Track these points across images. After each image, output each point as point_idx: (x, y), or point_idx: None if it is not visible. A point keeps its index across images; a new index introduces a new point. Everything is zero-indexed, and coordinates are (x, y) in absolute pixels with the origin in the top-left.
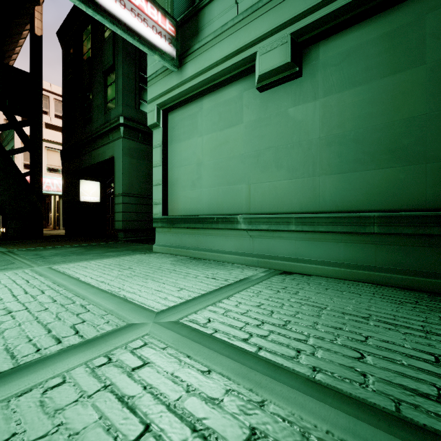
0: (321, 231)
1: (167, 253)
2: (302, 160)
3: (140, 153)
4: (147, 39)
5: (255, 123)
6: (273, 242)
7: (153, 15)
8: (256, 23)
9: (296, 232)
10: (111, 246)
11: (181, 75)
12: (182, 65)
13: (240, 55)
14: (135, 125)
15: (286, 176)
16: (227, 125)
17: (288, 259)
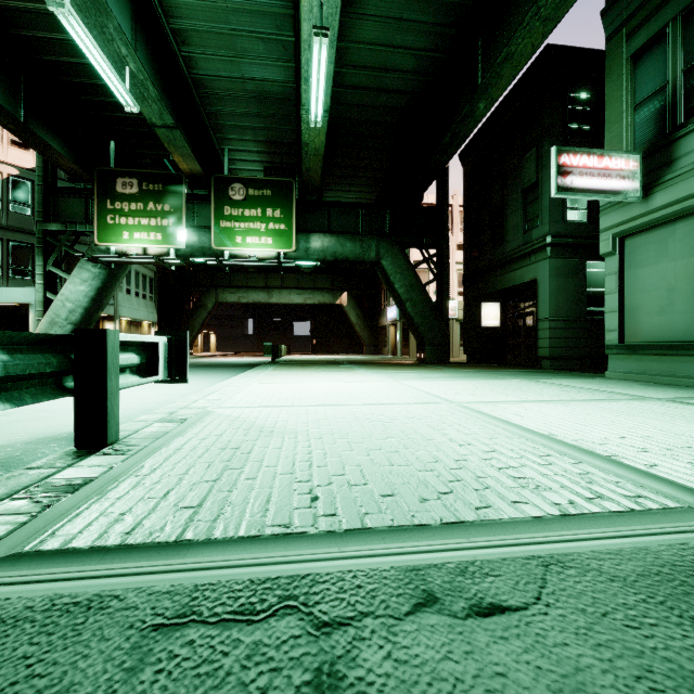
0: None
1: (625, 379)
2: None
3: (567, 270)
4: (611, 190)
5: None
6: None
7: (616, 165)
8: None
9: None
10: (546, 372)
11: (646, 205)
12: (647, 196)
13: None
14: (562, 240)
15: None
16: None
17: None
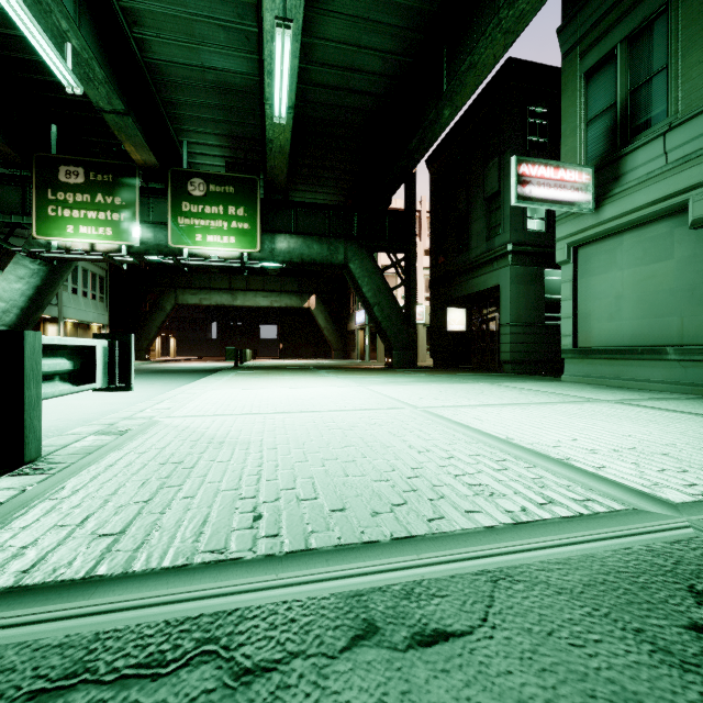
0: None
1: (578, 382)
2: None
3: (527, 277)
4: (566, 201)
5: (689, 259)
6: None
7: (571, 178)
8: (688, 172)
9: None
10: (508, 376)
11: (597, 217)
12: (598, 208)
13: (669, 201)
14: (523, 248)
15: None
16: (653, 260)
17: None
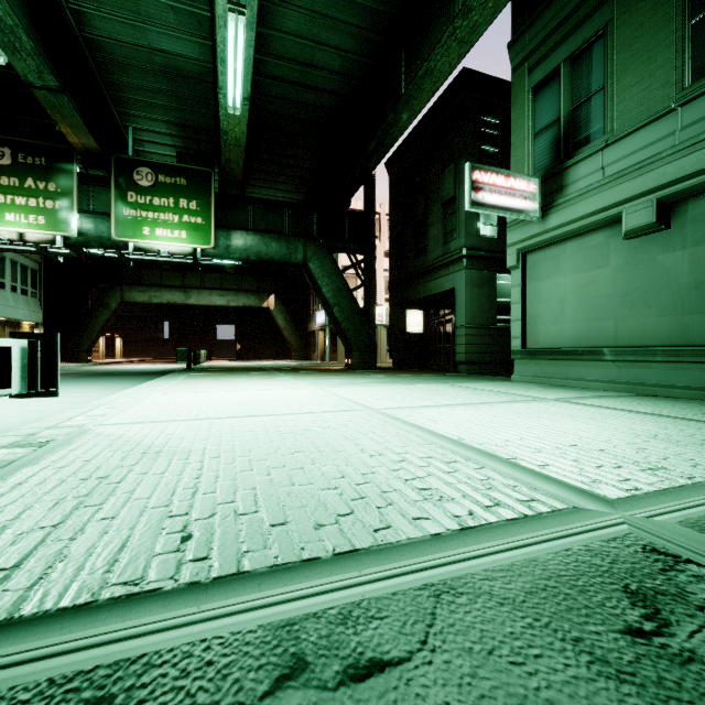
0: (686, 361)
1: (527, 382)
2: (671, 301)
3: (481, 281)
4: (516, 209)
5: (623, 267)
6: (640, 371)
7: (520, 186)
8: (622, 187)
9: (663, 363)
10: (462, 376)
11: (544, 225)
12: (544, 216)
13: (605, 213)
14: (477, 253)
15: (654, 314)
16: (592, 268)
17: (654, 385)
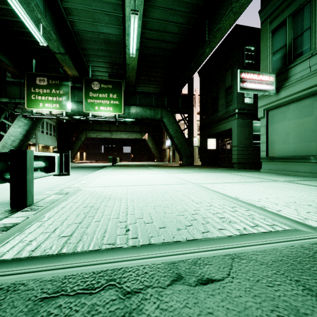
0: None
1: (268, 172)
2: None
3: (244, 124)
4: (263, 89)
5: None
6: None
7: (265, 79)
8: None
9: None
10: (235, 169)
11: (277, 96)
12: (278, 92)
13: (311, 89)
14: (242, 111)
15: None
16: (304, 116)
17: None
